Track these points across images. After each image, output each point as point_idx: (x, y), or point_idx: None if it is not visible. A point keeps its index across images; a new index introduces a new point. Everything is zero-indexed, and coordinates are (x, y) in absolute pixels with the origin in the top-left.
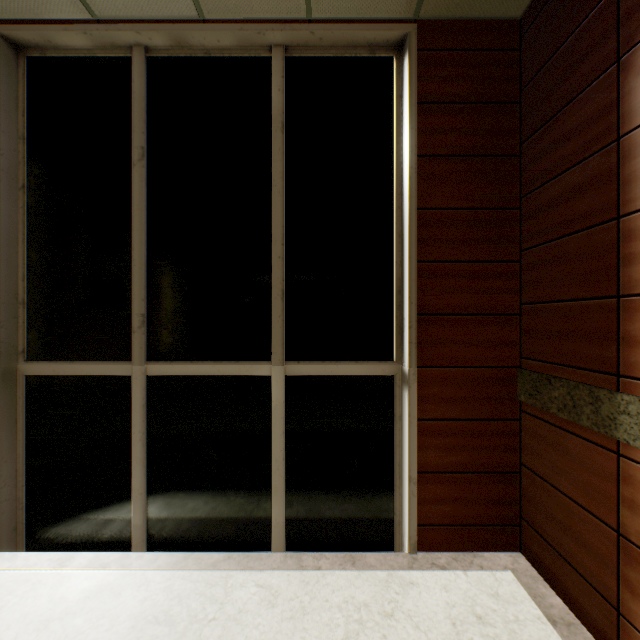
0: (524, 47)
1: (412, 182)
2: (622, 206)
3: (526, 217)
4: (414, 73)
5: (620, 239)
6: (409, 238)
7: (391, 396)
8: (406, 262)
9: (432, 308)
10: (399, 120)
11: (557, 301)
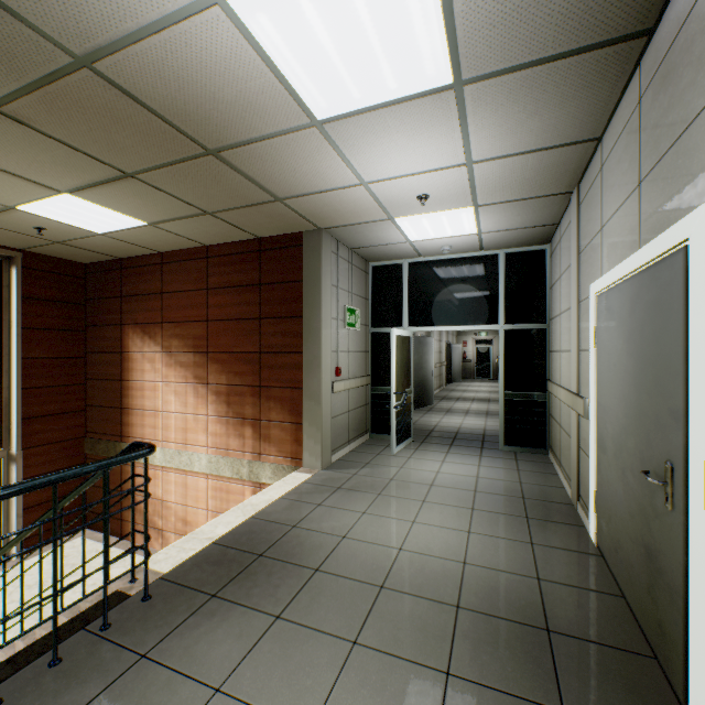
0: (89, 280)
1: (20, 343)
2: (124, 377)
3: (90, 363)
4: (21, 281)
5: (123, 388)
6: (18, 376)
7: (1, 471)
8: (15, 389)
9: (34, 414)
10: (8, 300)
11: (103, 406)
